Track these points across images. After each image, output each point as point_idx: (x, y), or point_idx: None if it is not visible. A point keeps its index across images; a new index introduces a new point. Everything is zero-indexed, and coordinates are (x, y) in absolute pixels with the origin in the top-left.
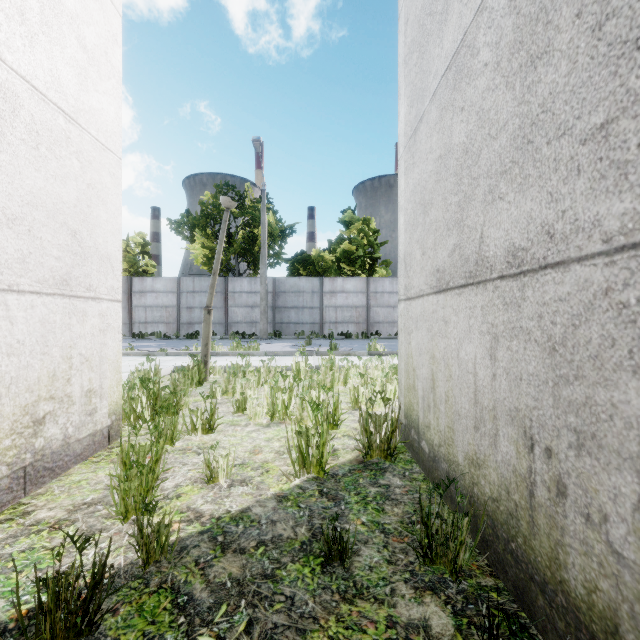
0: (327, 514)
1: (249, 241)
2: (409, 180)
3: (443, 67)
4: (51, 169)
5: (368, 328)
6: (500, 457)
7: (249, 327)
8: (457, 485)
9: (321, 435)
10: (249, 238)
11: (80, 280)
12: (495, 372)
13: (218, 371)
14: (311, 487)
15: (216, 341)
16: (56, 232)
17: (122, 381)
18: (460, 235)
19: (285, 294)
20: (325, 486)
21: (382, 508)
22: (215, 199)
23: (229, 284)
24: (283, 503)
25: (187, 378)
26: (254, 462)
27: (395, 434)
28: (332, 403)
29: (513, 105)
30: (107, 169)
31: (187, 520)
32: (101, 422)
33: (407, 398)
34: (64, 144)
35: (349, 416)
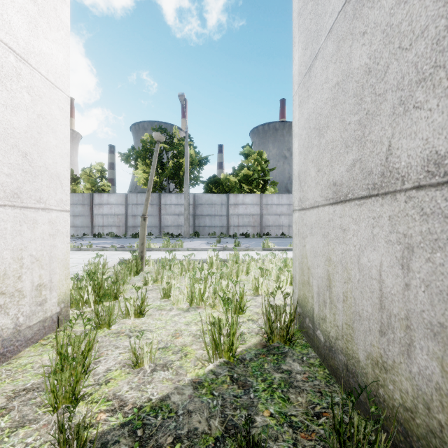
0: (238, 403)
1: (176, 168)
2: (303, 110)
3: (340, 3)
4: (2, 99)
5: (261, 230)
6: (416, 369)
7: (176, 229)
8: (357, 380)
9: (231, 326)
10: (176, 166)
11: (31, 194)
12: (409, 282)
13: (152, 263)
14: (223, 372)
15: (152, 239)
16: (7, 153)
17: (73, 274)
18: (361, 150)
19: (202, 206)
20: (235, 371)
21: (287, 397)
22: (152, 138)
23: (162, 199)
24: (198, 390)
25: (127, 269)
26: (175, 346)
27: (293, 323)
28: (238, 290)
29: (436, 7)
30: (56, 104)
31: (111, 409)
32: (51, 310)
33: (301, 291)
34: (15, 79)
35: (251, 301)
